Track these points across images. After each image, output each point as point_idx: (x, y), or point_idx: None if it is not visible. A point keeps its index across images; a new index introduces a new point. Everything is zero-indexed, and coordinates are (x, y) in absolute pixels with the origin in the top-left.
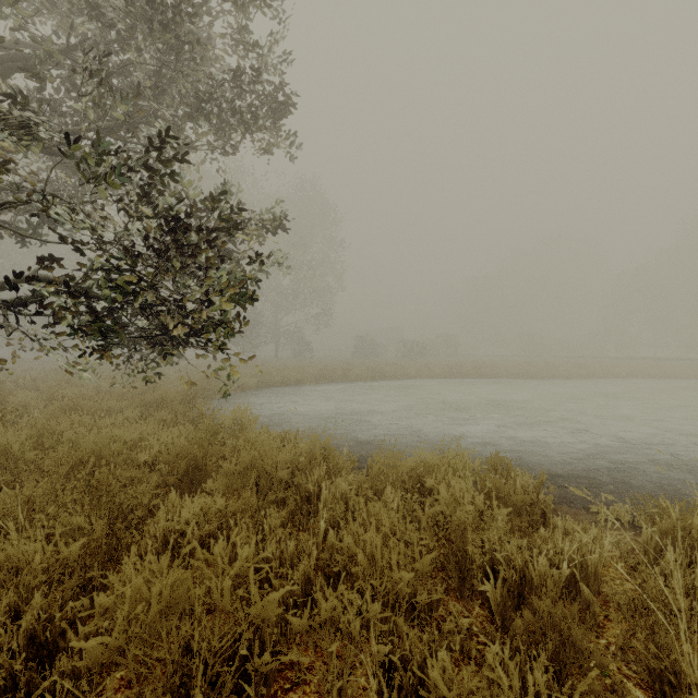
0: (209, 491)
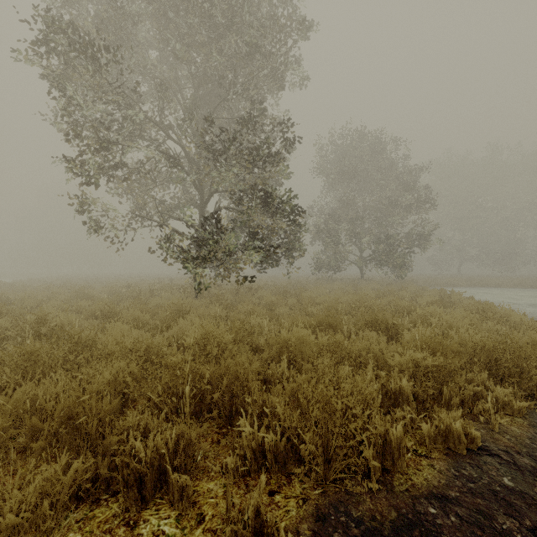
0: None
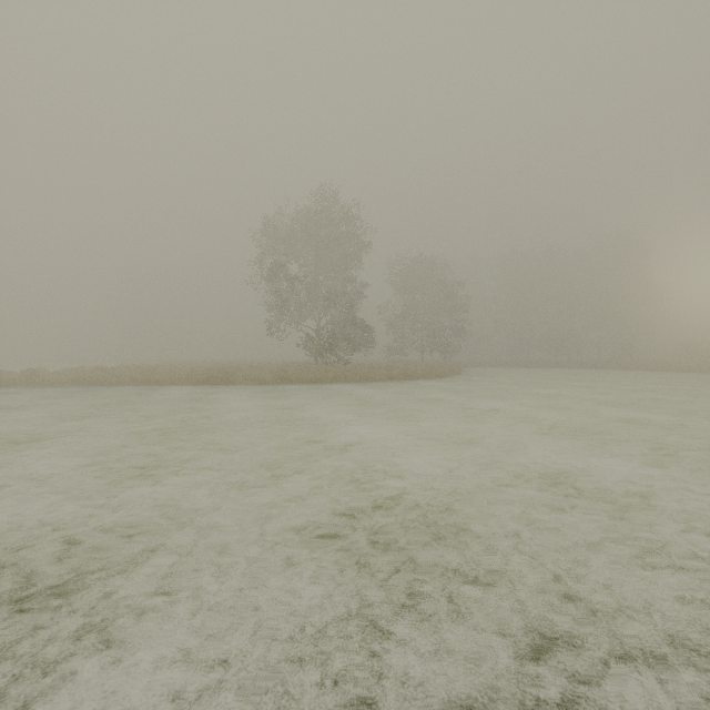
0: None
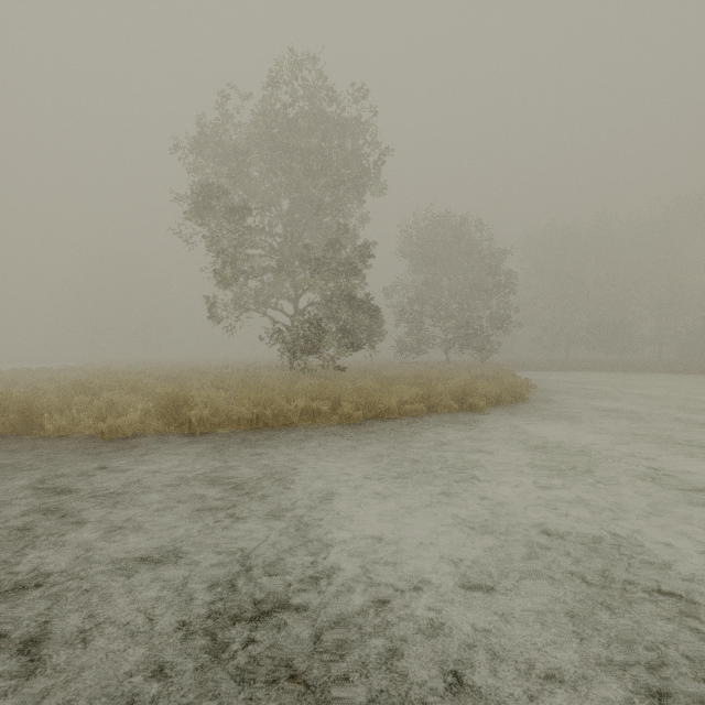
0: None
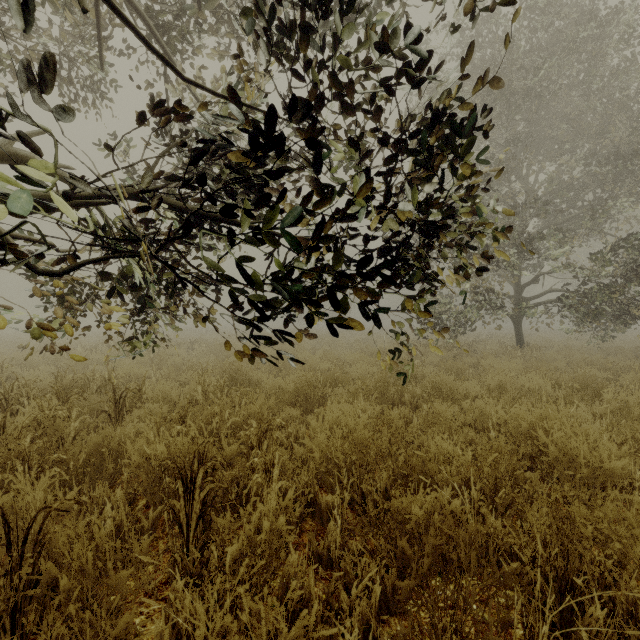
0: None
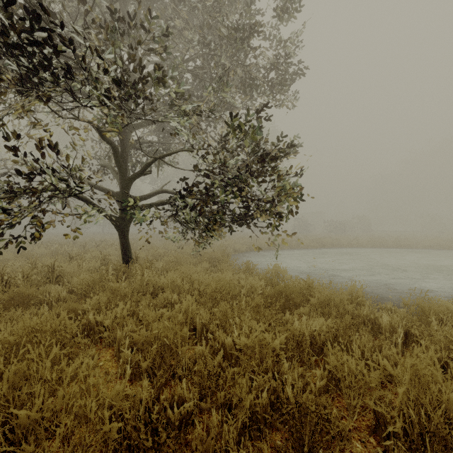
0: (301, 314)
